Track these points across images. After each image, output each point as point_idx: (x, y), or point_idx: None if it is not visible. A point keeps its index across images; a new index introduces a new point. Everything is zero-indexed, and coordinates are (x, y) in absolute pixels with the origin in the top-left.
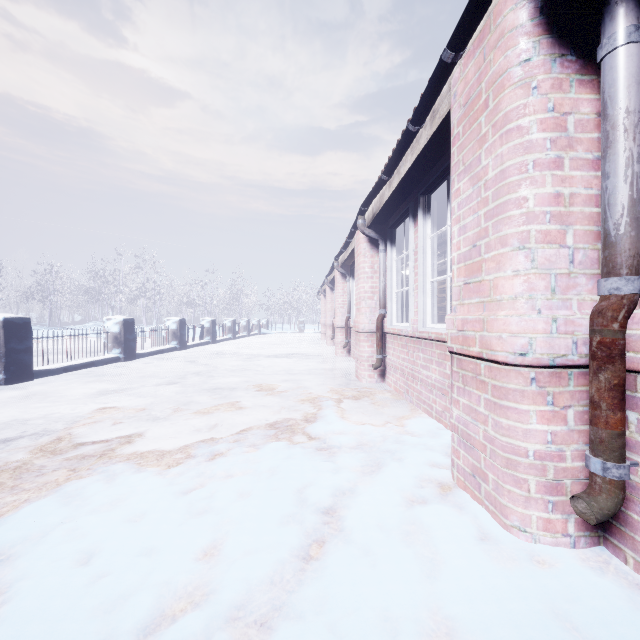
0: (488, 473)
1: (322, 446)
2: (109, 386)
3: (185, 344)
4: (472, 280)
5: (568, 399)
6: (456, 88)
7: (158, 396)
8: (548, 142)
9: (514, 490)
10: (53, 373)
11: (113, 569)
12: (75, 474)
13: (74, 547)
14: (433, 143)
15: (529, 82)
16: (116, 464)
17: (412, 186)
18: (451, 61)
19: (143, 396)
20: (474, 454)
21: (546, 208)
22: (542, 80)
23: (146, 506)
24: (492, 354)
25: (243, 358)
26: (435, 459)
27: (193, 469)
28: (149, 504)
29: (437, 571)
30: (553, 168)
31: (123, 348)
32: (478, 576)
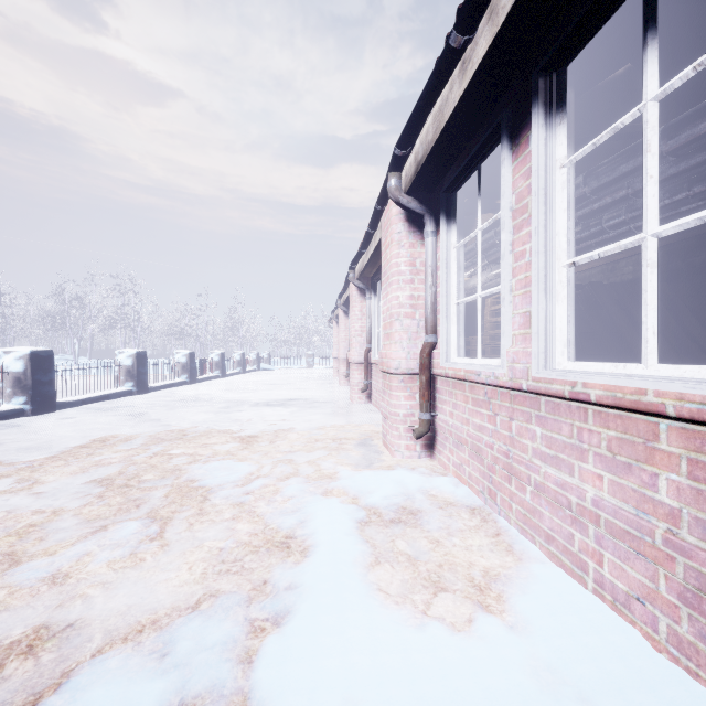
0: None
1: None
2: None
3: (146, 386)
4: None
5: None
6: None
7: None
8: None
9: None
10: None
11: None
12: None
13: None
14: None
15: None
16: None
17: (512, 67)
18: None
19: None
20: None
21: None
22: None
23: None
24: None
25: (220, 407)
26: None
27: None
28: None
29: None
30: None
31: (30, 395)
32: None
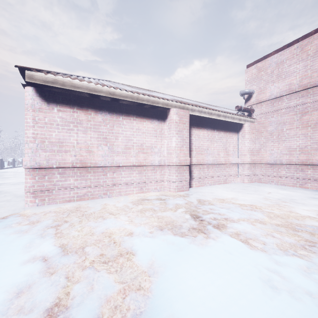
0: None
1: None
2: None
3: None
4: None
5: None
6: None
7: None
8: None
9: None
10: None
11: None
12: None
13: None
14: None
15: None
16: None
17: None
18: None
19: None
20: None
21: None
22: None
23: None
24: None
25: (16, 173)
26: None
27: None
28: None
29: None
30: None
31: None
32: None
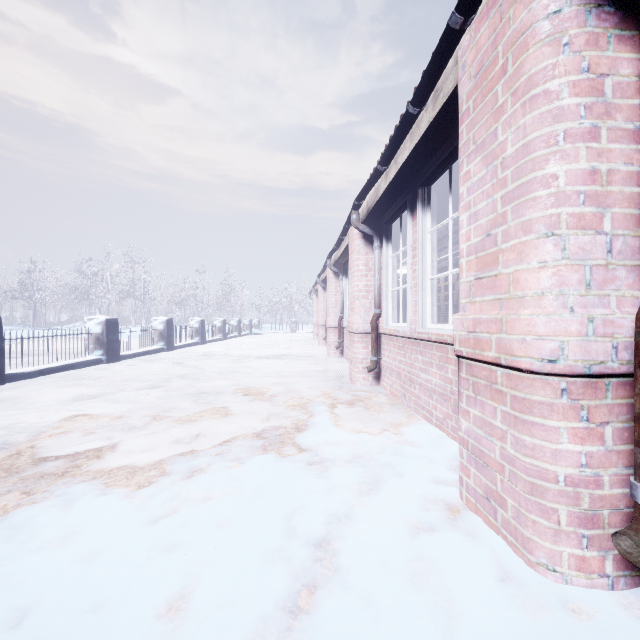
0: (506, 498)
1: (314, 460)
2: (86, 391)
3: (173, 345)
4: (485, 274)
5: (605, 414)
6: (465, 58)
7: (138, 402)
8: (582, 108)
9: (540, 521)
10: (27, 377)
11: (49, 635)
12: (28, 498)
13: (5, 602)
14: (435, 128)
15: (559, 38)
16: (78, 485)
17: (410, 177)
18: (459, 28)
19: (122, 402)
20: (488, 474)
21: (580, 187)
22: (575, 35)
23: (104, 541)
24: (513, 360)
25: (232, 359)
26: (439, 474)
27: (166, 490)
28: (108, 538)
29: (454, 628)
30: (588, 139)
31: (105, 349)
32: (506, 636)
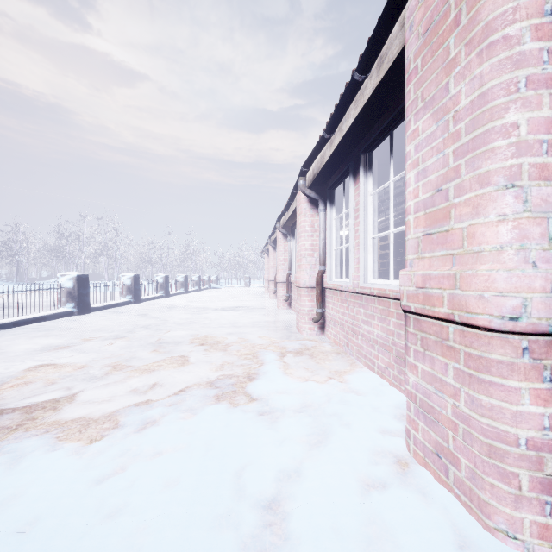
0: (459, 457)
1: (264, 410)
2: (55, 341)
3: (139, 298)
4: (435, 230)
5: None
6: (413, 18)
7: (102, 351)
8: (545, 53)
9: (499, 485)
10: (2, 328)
11: None
12: None
13: None
14: (378, 95)
15: None
16: (29, 440)
17: (353, 145)
18: None
19: (86, 352)
20: (438, 430)
21: (542, 136)
22: None
23: (44, 507)
24: (469, 317)
25: (192, 311)
26: (385, 425)
27: (117, 445)
28: (49, 503)
29: None
30: (551, 86)
31: (77, 302)
32: None
